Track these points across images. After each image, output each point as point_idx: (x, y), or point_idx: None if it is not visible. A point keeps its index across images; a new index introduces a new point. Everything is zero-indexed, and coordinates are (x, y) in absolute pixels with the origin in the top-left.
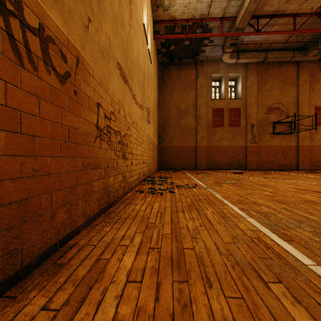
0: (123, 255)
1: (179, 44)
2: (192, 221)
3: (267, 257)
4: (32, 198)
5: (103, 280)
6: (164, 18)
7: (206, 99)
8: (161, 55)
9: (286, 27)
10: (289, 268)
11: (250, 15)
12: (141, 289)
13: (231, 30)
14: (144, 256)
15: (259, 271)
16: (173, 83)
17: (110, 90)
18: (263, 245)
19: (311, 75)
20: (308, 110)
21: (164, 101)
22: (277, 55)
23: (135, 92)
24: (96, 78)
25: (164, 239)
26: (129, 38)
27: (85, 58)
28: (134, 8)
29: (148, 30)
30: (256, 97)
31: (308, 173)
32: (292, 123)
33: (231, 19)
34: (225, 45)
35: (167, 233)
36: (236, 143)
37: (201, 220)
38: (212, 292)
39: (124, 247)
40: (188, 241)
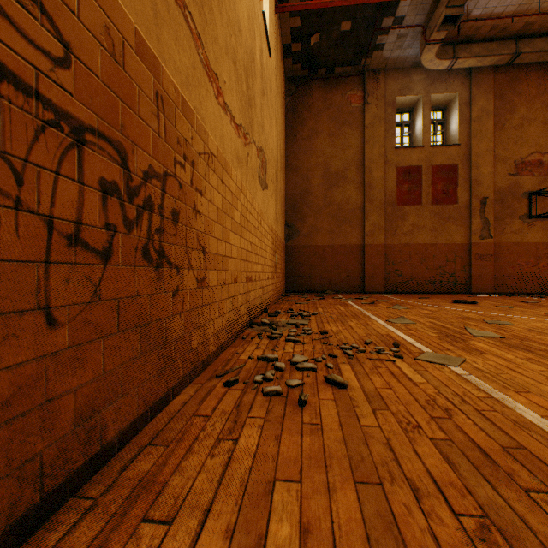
0: None
1: (329, 30)
2: None
3: None
4: None
5: None
6: None
7: (384, 147)
8: (292, 59)
9: None
10: None
11: None
12: None
13: None
14: None
15: None
16: (315, 118)
17: None
18: None
19: None
20: None
21: (297, 155)
22: (542, 47)
23: (219, 70)
24: None
25: None
26: None
27: None
28: None
29: None
30: (492, 140)
31: None
32: None
33: None
34: (430, 25)
35: None
36: (449, 238)
37: None
38: None
39: None
40: None
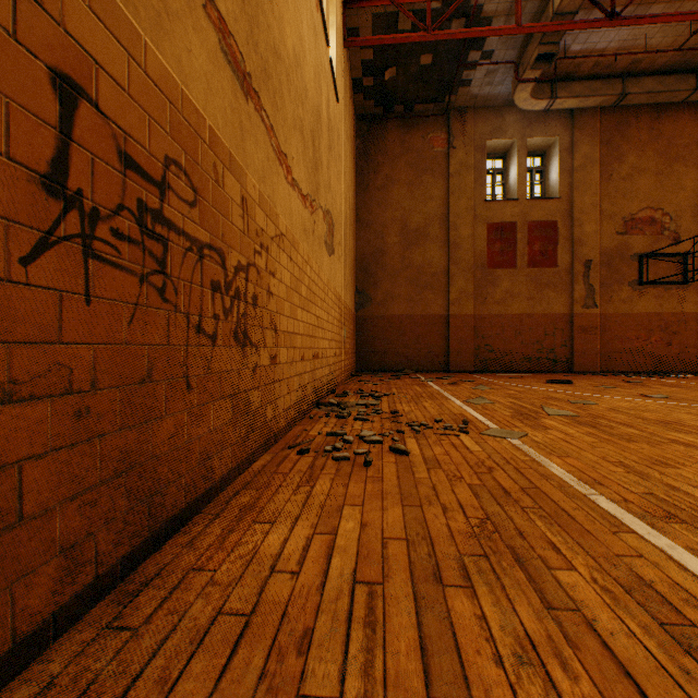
0: None
1: (407, 64)
2: (544, 687)
3: None
4: None
5: None
6: None
7: (472, 200)
8: (363, 95)
9: (683, 9)
10: None
11: None
12: None
13: (540, 21)
14: None
15: None
16: (391, 164)
17: (164, 71)
18: None
19: None
20: None
21: (369, 207)
22: (652, 88)
23: (288, 149)
24: None
25: None
26: None
27: None
28: None
29: (331, 17)
30: (597, 193)
31: None
32: (689, 257)
33: None
34: (523, 62)
35: None
36: (548, 308)
37: (592, 682)
38: None
39: None
40: None
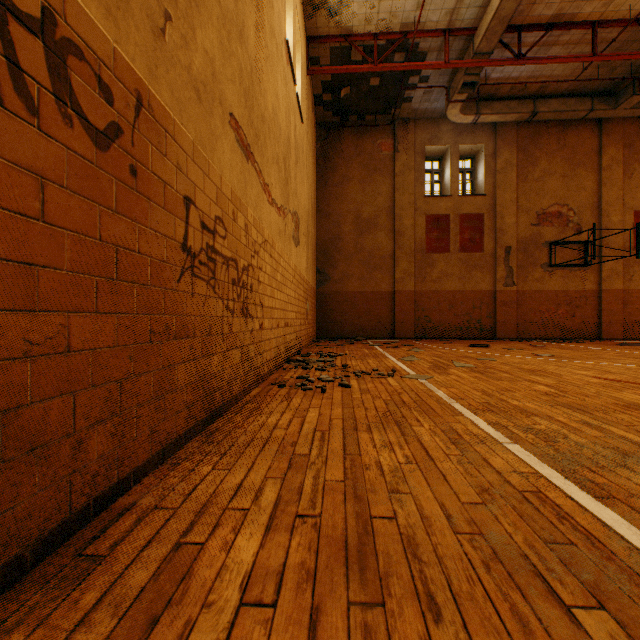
0: (235, 533)
1: (359, 85)
2: (390, 451)
3: (562, 540)
4: (24, 407)
5: (186, 600)
6: (329, 31)
7: (413, 195)
8: (323, 107)
9: (576, 50)
10: (616, 568)
11: (503, 25)
12: (273, 624)
13: (465, 56)
14: (282, 537)
15: (548, 577)
16: (347, 164)
17: (215, 171)
18: (549, 508)
19: (626, 148)
20: (621, 217)
21: (328, 201)
22: (557, 108)
23: (269, 179)
24: (183, 145)
25: (329, 495)
26: (256, 67)
27: (157, 98)
28: (266, 5)
29: (297, 55)
30: (515, 191)
31: (621, 347)
32: (588, 245)
33: (466, 33)
34: (452, 86)
35: (335, 481)
36: (475, 286)
37: (409, 450)
38: (442, 634)
39: (238, 512)
40: (381, 498)
